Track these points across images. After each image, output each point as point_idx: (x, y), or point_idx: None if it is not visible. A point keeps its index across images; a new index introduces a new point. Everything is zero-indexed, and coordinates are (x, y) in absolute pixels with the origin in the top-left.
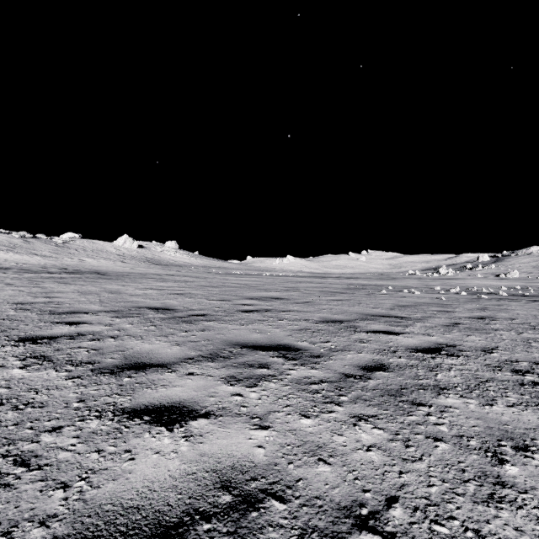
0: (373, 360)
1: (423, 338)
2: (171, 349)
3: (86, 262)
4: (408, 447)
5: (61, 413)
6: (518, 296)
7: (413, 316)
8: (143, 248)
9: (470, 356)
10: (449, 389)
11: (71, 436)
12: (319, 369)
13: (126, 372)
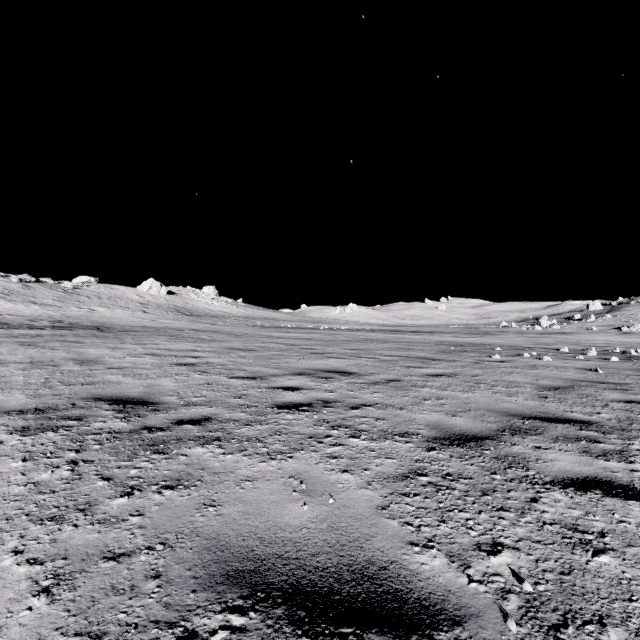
0: None
1: None
2: None
3: (96, 312)
4: None
5: None
6: None
7: (600, 418)
8: (173, 294)
9: None
10: None
11: None
12: None
13: None
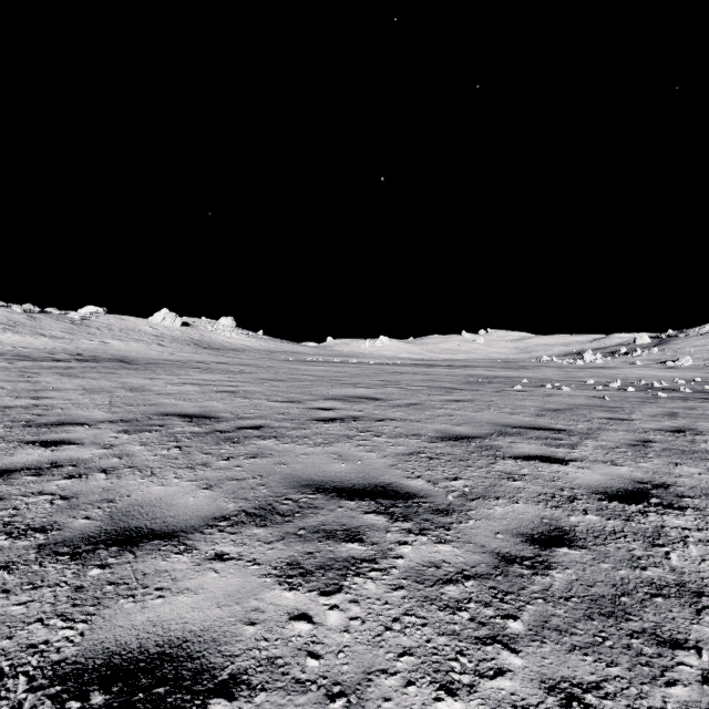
0: (543, 520)
1: (607, 469)
2: (195, 497)
3: (110, 345)
4: None
5: None
6: (708, 394)
7: (575, 427)
8: (189, 326)
9: (703, 509)
10: None
11: None
12: (453, 542)
13: (100, 553)
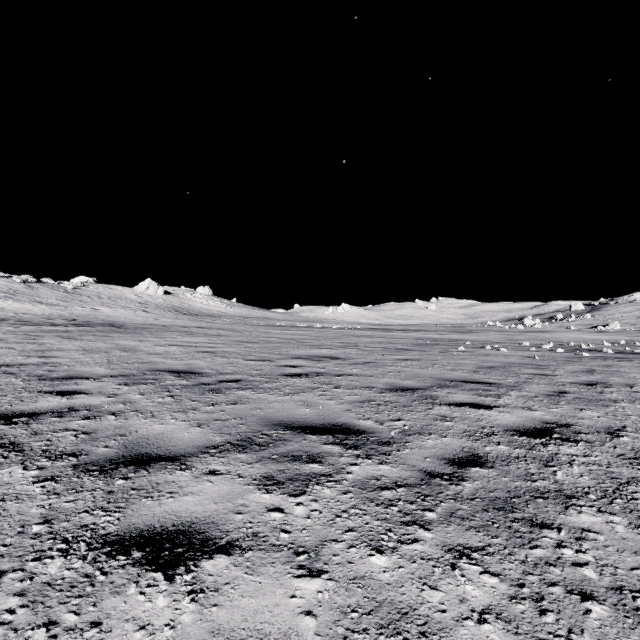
0: (463, 449)
1: (523, 413)
2: (189, 433)
3: (100, 311)
4: (544, 614)
5: (10, 546)
6: (627, 354)
7: (504, 381)
8: (170, 294)
9: (593, 442)
10: (579, 497)
11: (12, 592)
12: (391, 463)
13: (122, 470)
